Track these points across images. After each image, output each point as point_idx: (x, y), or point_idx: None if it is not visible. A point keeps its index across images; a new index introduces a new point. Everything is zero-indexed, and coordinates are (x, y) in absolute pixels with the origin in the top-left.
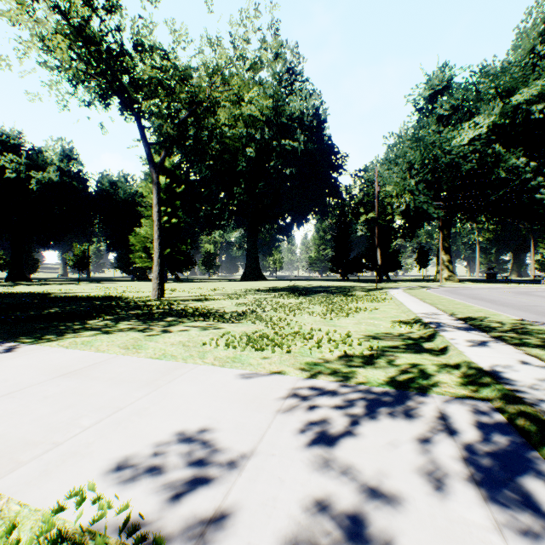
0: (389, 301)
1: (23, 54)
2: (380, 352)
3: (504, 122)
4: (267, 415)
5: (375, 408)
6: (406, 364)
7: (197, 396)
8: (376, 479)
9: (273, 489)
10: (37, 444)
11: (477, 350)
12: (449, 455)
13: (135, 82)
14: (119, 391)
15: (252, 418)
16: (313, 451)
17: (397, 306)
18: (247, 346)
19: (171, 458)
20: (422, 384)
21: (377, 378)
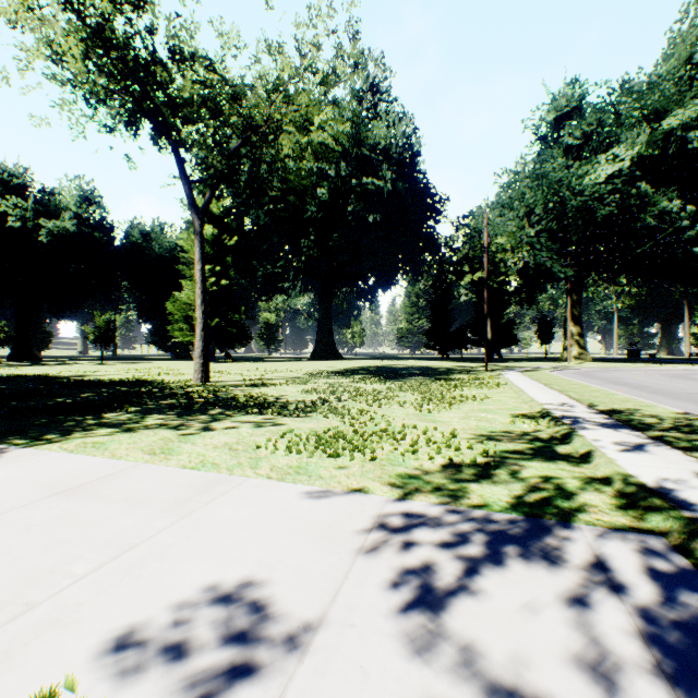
0: (504, 387)
1: (26, 66)
2: (498, 459)
3: (652, 153)
4: (344, 558)
5: (500, 546)
6: (536, 477)
7: (243, 526)
8: (511, 670)
9: (352, 688)
10: (3, 605)
11: (633, 457)
12: (617, 627)
13: (172, 100)
14: (134, 518)
15: (321, 562)
16: (412, 620)
17: (515, 393)
18: (316, 450)
19: (199, 631)
20: (563, 508)
21: (498, 499)
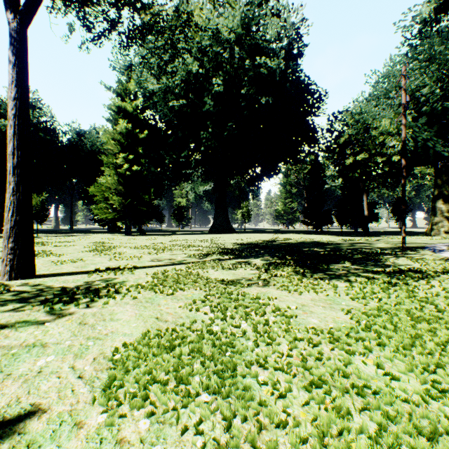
0: None
1: None
2: None
3: None
4: None
5: None
6: None
7: None
8: None
9: None
10: None
11: None
12: None
13: None
14: None
15: None
16: None
17: None
18: None
19: None
20: None
21: None
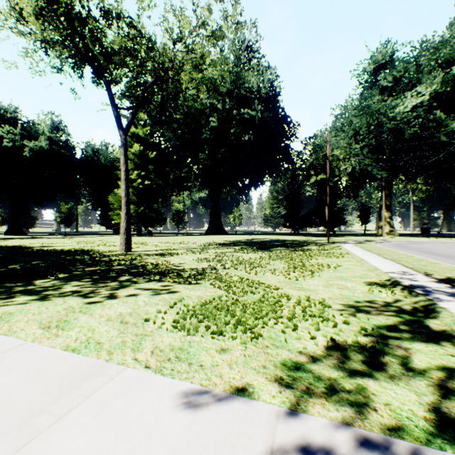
0: (347, 257)
1: (2, 26)
2: (379, 338)
3: (445, 90)
4: None
5: None
6: (434, 368)
7: None
8: None
9: None
10: None
11: None
12: None
13: (104, 49)
14: None
15: None
16: None
17: (358, 262)
18: (200, 324)
19: None
20: None
21: (412, 412)
